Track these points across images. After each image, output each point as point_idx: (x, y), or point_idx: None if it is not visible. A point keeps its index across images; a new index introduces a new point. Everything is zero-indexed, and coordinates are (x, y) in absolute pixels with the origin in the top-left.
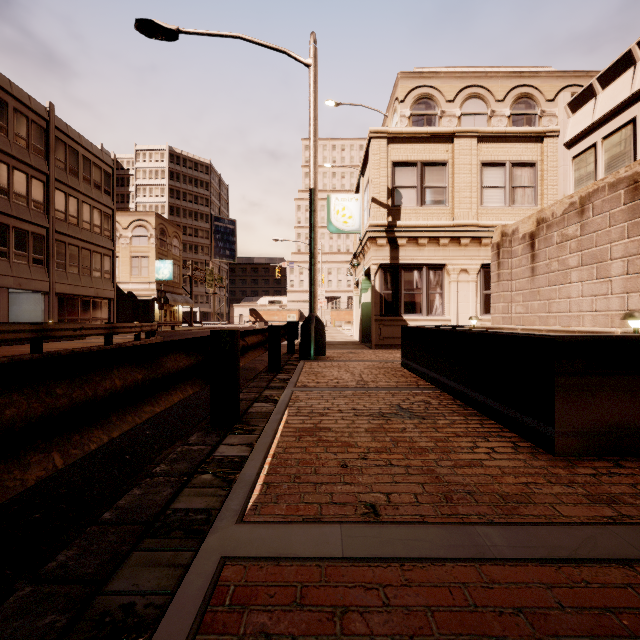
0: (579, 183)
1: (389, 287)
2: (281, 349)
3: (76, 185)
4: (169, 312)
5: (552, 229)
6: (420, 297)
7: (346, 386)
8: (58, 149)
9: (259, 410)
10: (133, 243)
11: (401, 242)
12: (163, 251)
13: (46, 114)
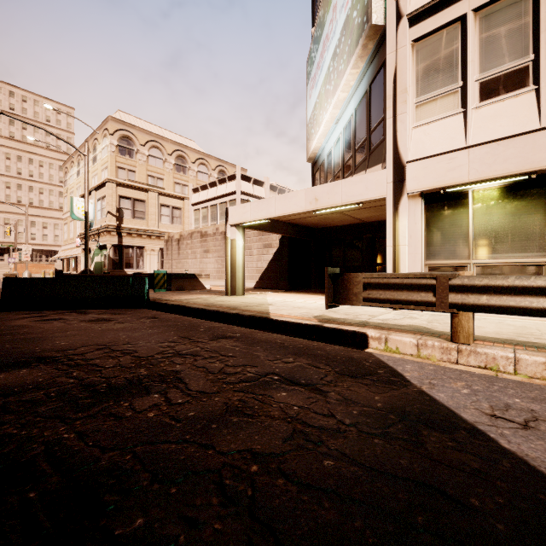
0: (195, 221)
1: (117, 255)
2: None
3: None
4: None
5: (184, 240)
6: (133, 261)
7: None
8: None
9: None
10: None
11: (124, 234)
12: None
13: None
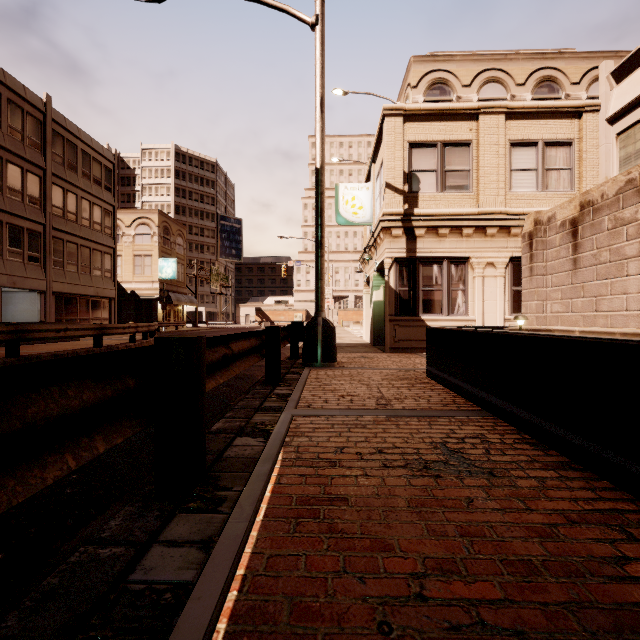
0: (625, 163)
1: (405, 283)
2: (285, 352)
3: (75, 180)
4: (173, 312)
5: (601, 213)
6: (440, 294)
7: (363, 407)
8: (55, 143)
9: (240, 453)
10: (136, 241)
11: (419, 232)
12: (167, 249)
13: (42, 106)
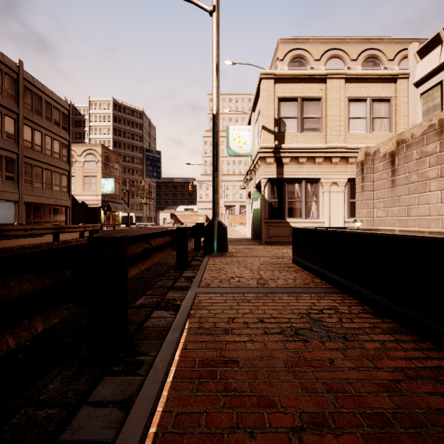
0: (426, 114)
1: (276, 196)
2: (191, 245)
3: (40, 122)
4: (112, 216)
5: (411, 148)
6: (300, 204)
7: (248, 286)
8: (26, 95)
9: (156, 323)
10: (85, 166)
11: (285, 161)
12: (107, 172)
13: (16, 68)
